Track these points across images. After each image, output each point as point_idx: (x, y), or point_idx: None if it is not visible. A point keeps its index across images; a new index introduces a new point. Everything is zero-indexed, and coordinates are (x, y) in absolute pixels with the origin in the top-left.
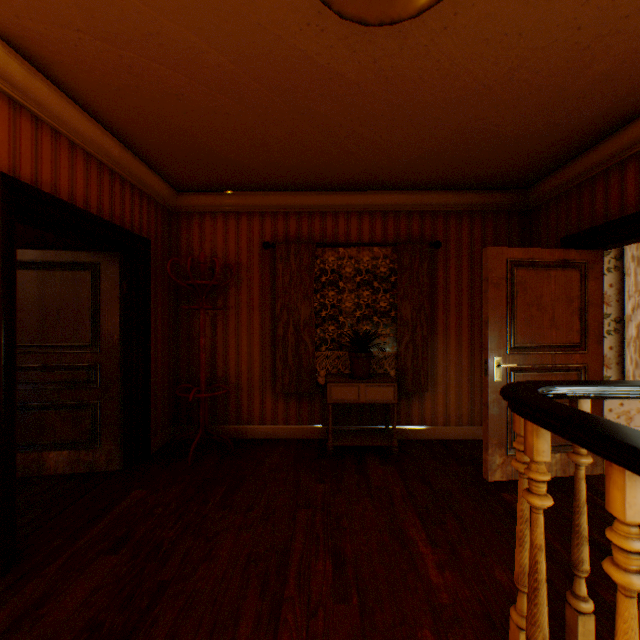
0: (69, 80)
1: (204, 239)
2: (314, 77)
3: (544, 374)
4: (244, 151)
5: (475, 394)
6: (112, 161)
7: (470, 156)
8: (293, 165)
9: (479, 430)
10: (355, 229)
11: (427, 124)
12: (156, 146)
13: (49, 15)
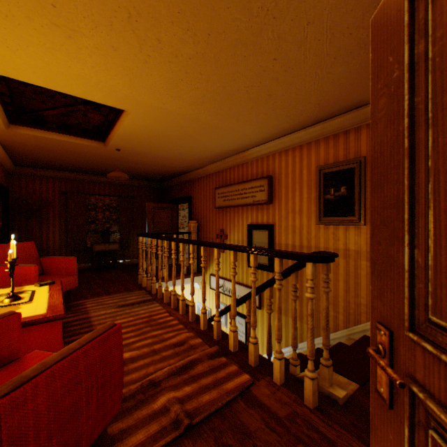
0: (11, 148)
1: (29, 187)
2: (97, 161)
3: None
4: (63, 164)
5: None
6: (4, 162)
7: (143, 175)
8: (81, 168)
9: None
10: (104, 189)
11: (129, 170)
12: (24, 158)
13: (25, 145)
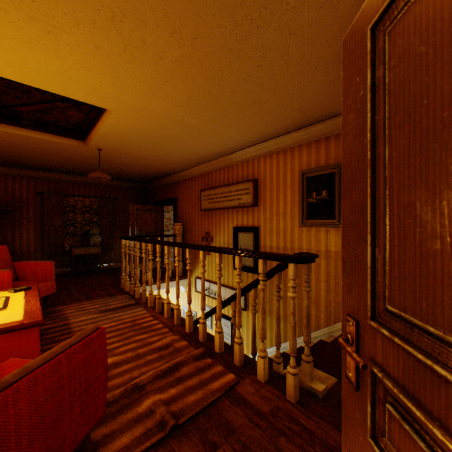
0: None
1: (0, 187)
2: (77, 160)
3: None
4: (39, 163)
5: None
6: None
7: (126, 176)
8: (59, 168)
9: None
10: (83, 190)
11: (111, 170)
12: None
13: None
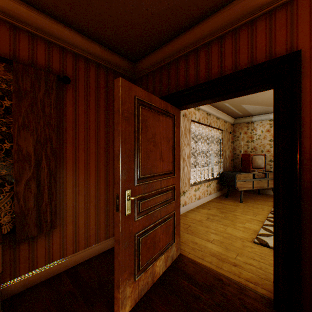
0: None
1: None
2: None
3: (157, 197)
4: None
5: (101, 215)
6: None
7: None
8: None
9: (104, 243)
10: None
11: None
12: None
13: None
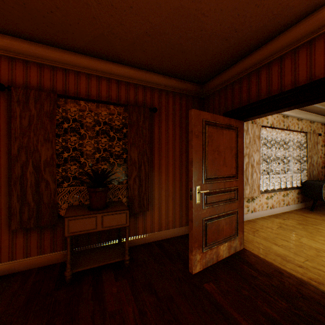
0: None
1: None
2: None
3: (221, 195)
4: None
5: (176, 207)
6: None
7: (180, 44)
8: None
9: (179, 230)
10: (95, 89)
11: None
12: None
13: None
